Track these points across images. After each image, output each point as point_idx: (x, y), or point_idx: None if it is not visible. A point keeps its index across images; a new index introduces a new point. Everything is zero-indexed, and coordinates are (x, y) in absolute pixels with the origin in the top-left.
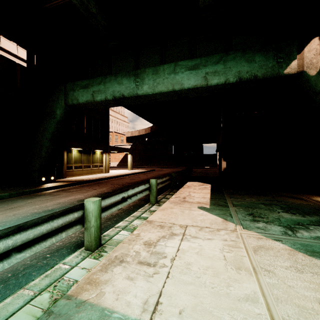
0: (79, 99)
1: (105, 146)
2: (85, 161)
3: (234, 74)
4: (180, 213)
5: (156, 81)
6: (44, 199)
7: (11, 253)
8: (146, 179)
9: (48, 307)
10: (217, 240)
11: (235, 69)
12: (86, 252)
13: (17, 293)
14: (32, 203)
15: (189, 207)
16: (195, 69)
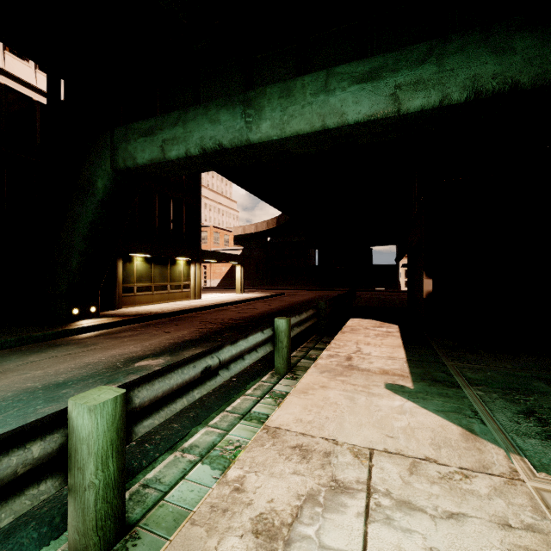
0: (137, 157)
1: (194, 251)
2: (158, 277)
3: (462, 83)
4: (347, 403)
5: (288, 111)
6: (62, 354)
7: None
8: (267, 311)
9: None
10: (478, 524)
11: (464, 72)
12: None
13: None
14: (32, 365)
15: (365, 384)
16: (371, 79)
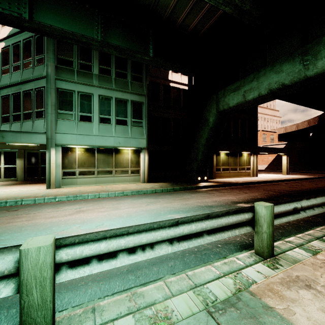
0: (229, 103)
1: (252, 148)
2: (232, 163)
3: None
4: None
5: None
6: (203, 195)
7: (203, 234)
8: (315, 188)
9: (235, 292)
10: None
11: None
12: (256, 256)
13: (207, 267)
14: (195, 197)
15: None
16: None
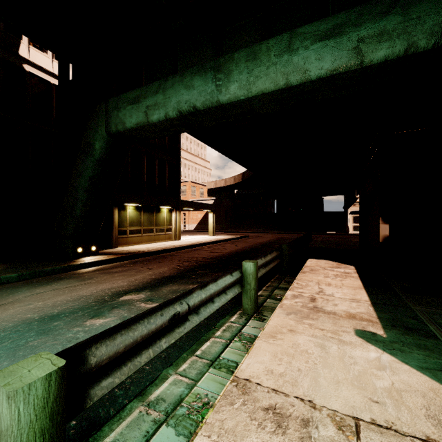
0: (126, 122)
1: (174, 201)
2: (146, 222)
3: (429, 30)
4: (318, 352)
5: (254, 72)
6: (63, 287)
7: None
8: (235, 251)
9: None
10: None
11: (432, 18)
12: None
13: None
14: (37, 296)
15: (334, 330)
16: (333, 36)
